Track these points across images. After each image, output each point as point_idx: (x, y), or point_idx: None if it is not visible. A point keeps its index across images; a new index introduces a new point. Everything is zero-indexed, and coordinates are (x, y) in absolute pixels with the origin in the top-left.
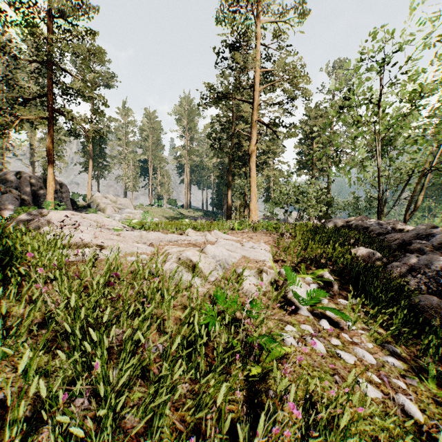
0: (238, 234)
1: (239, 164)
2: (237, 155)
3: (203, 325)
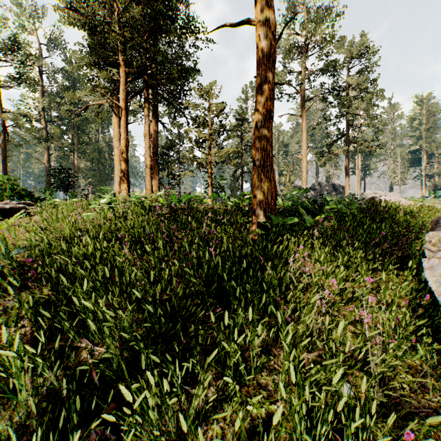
0: None
1: None
2: None
3: None
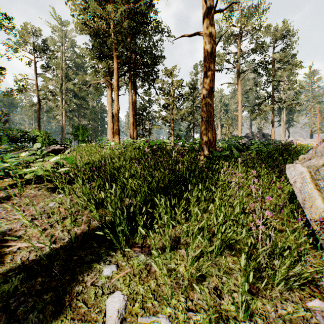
0: None
1: None
2: None
3: None
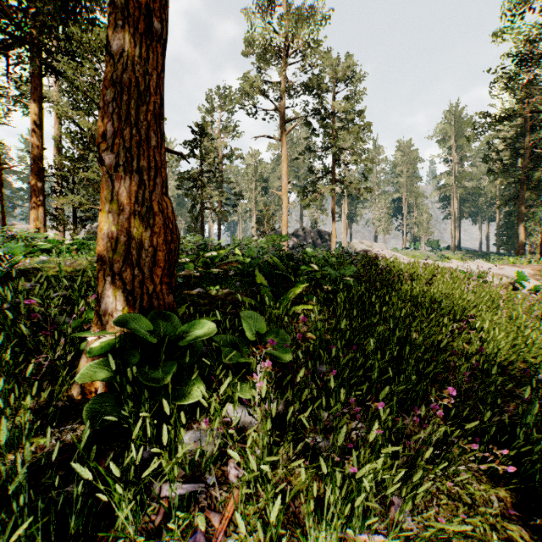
0: (505, 264)
1: (539, 183)
2: (532, 174)
3: (454, 272)
